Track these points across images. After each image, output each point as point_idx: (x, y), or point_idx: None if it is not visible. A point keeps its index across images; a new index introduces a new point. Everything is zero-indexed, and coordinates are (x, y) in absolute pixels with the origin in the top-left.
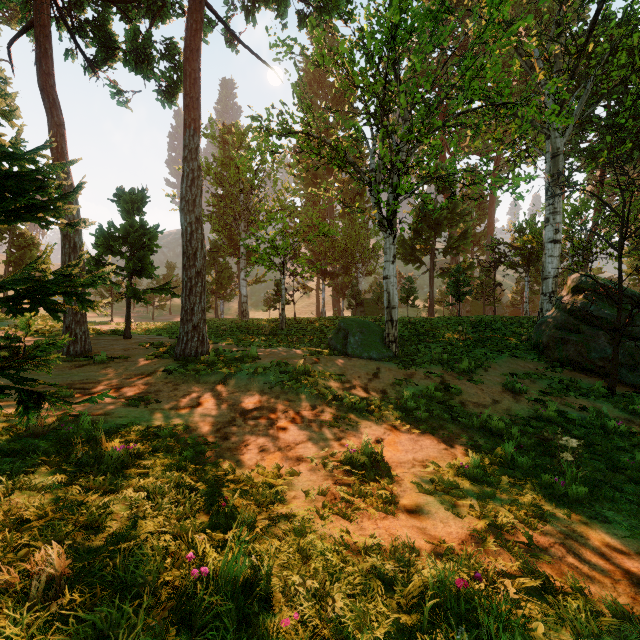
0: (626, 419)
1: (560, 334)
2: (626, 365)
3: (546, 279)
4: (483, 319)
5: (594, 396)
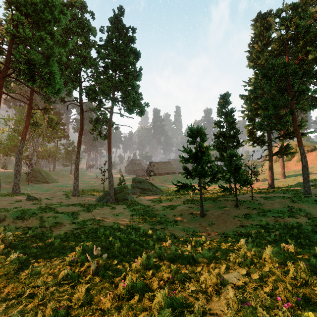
0: (24, 187)
1: (27, 177)
2: (34, 181)
3: (33, 166)
4: (21, 173)
5: (25, 185)
